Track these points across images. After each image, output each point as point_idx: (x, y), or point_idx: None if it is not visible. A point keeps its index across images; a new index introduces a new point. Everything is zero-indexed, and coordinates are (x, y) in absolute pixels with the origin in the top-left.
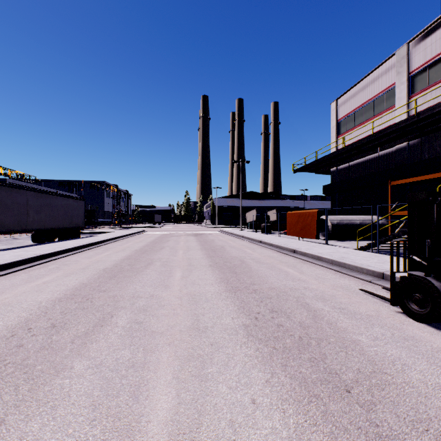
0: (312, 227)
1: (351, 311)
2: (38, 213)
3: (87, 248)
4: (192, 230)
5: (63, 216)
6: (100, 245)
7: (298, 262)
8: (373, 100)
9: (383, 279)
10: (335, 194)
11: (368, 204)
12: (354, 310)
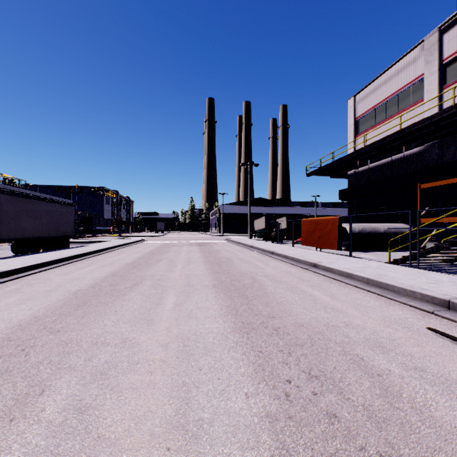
0: (332, 236)
1: (439, 377)
2: (15, 220)
3: (70, 261)
4: (196, 239)
5: (47, 224)
6: (88, 257)
7: (323, 280)
8: (397, 95)
9: (449, 309)
10: (353, 200)
11: (391, 211)
12: (442, 373)
